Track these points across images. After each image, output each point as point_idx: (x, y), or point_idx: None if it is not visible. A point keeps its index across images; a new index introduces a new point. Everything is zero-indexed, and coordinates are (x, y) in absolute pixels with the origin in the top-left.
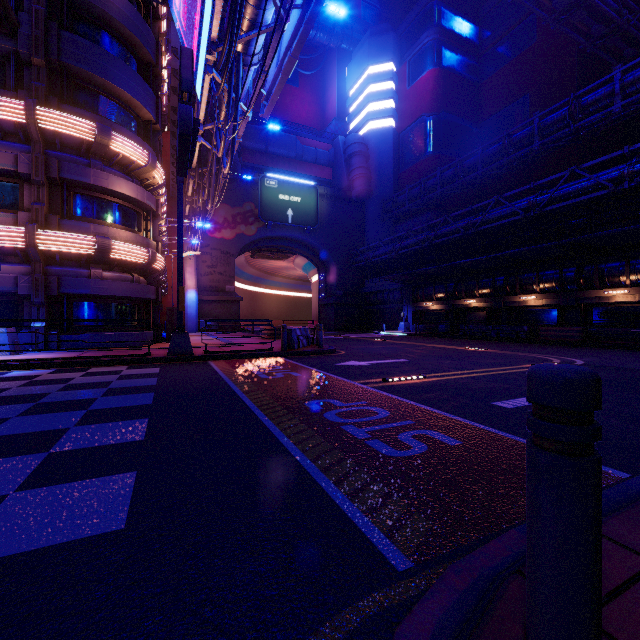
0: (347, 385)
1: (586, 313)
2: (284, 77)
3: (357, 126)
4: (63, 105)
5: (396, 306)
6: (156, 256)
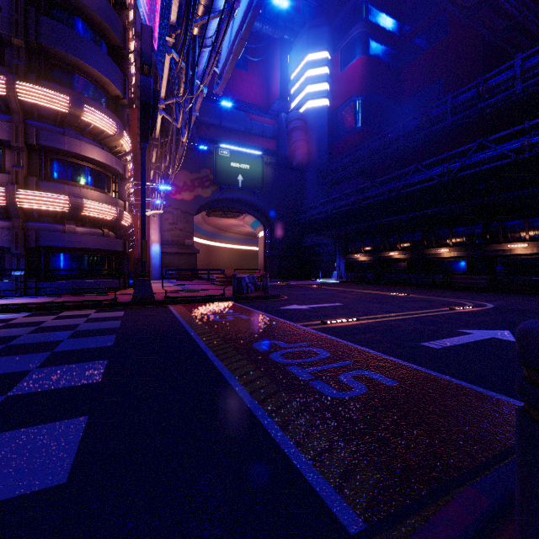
0: (290, 327)
1: (492, 263)
2: (235, 58)
3: (297, 105)
4: (40, 80)
5: (330, 257)
6: (123, 214)
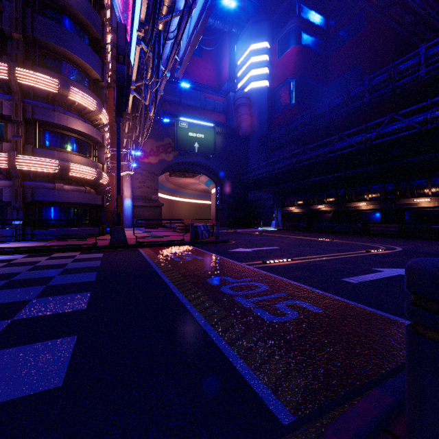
0: (237, 266)
1: (401, 214)
2: (192, 48)
3: (243, 86)
4: (35, 67)
5: (270, 210)
6: (102, 174)
